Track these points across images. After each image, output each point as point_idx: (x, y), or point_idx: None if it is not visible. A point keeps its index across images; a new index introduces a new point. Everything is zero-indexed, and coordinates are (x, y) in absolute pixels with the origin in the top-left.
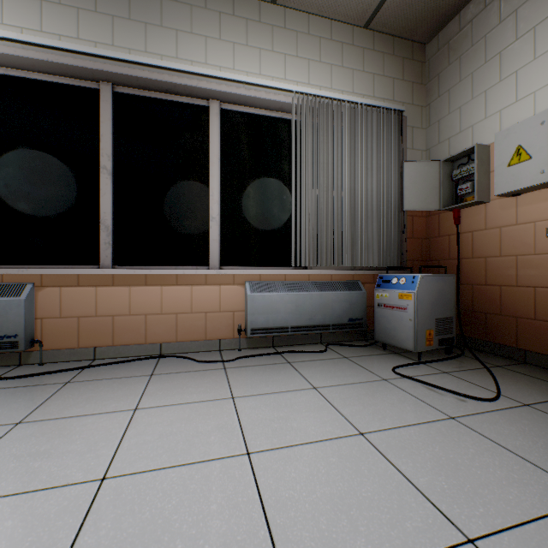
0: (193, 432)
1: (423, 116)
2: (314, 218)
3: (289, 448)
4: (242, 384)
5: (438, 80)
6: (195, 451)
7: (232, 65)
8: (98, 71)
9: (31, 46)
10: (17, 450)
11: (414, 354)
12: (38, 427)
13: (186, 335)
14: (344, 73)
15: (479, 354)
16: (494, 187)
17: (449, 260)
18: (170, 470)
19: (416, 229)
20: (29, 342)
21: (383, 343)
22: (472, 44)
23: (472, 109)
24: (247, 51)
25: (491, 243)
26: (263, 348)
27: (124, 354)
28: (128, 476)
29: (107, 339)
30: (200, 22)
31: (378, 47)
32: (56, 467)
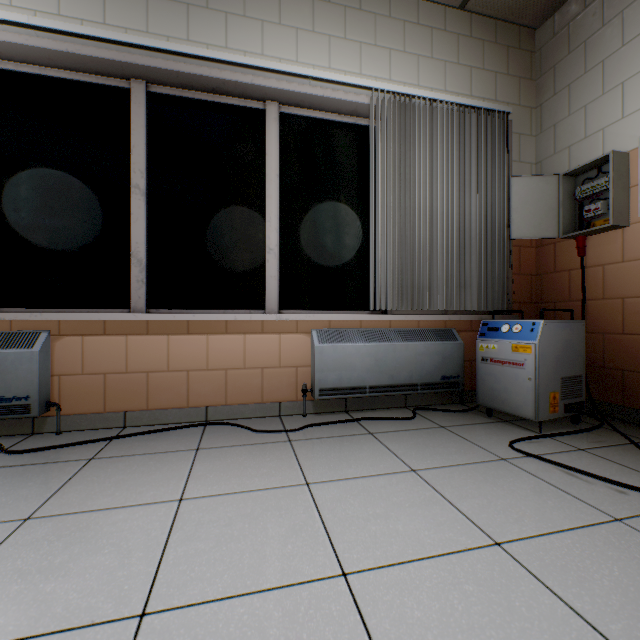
0: (262, 538)
1: (532, 121)
2: (397, 249)
3: (401, 566)
4: (316, 463)
5: (554, 74)
6: (269, 569)
7: (295, 56)
8: (128, 65)
9: (46, 33)
10: (23, 563)
11: (531, 423)
12: (52, 526)
13: (237, 396)
14: (434, 66)
15: (616, 423)
16: (639, 206)
17: (569, 302)
18: (237, 601)
19: (524, 262)
20: (44, 406)
21: (487, 408)
22: (603, 23)
23: (603, 107)
24: (313, 39)
25: (630, 280)
26: (333, 413)
27: (161, 420)
28: (177, 611)
29: (140, 401)
30: (255, 3)
31: (477, 33)
32: (75, 593)
